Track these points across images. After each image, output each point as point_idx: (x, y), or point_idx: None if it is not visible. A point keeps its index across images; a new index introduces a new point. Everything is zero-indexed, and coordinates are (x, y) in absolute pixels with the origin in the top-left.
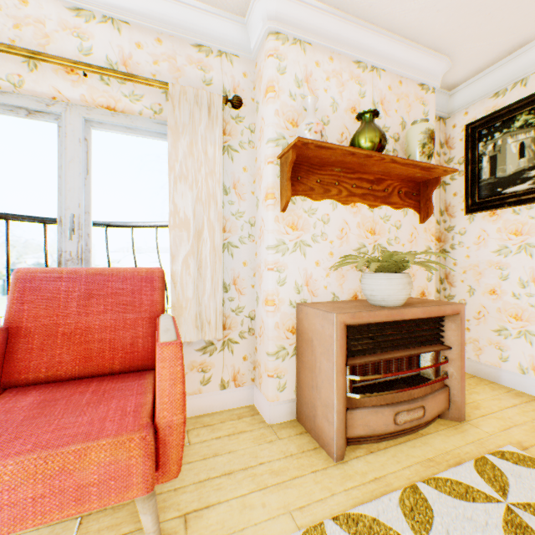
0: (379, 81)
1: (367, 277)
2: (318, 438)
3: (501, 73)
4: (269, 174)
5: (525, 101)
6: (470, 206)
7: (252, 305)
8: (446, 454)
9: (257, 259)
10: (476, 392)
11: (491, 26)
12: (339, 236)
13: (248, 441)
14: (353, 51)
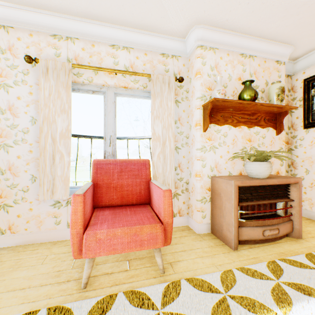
0: (253, 62)
1: (248, 164)
2: (224, 240)
3: None
4: (198, 114)
5: None
6: (306, 124)
7: (187, 177)
8: (290, 251)
9: (190, 154)
10: (309, 226)
11: None
12: (232, 143)
13: (189, 240)
14: (239, 49)
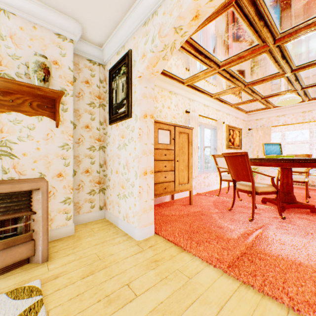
0: (8, 20)
1: None
2: None
3: (116, 40)
4: None
5: (122, 58)
6: (109, 119)
7: None
8: None
9: None
10: (93, 235)
11: (85, 3)
12: None
13: None
14: None
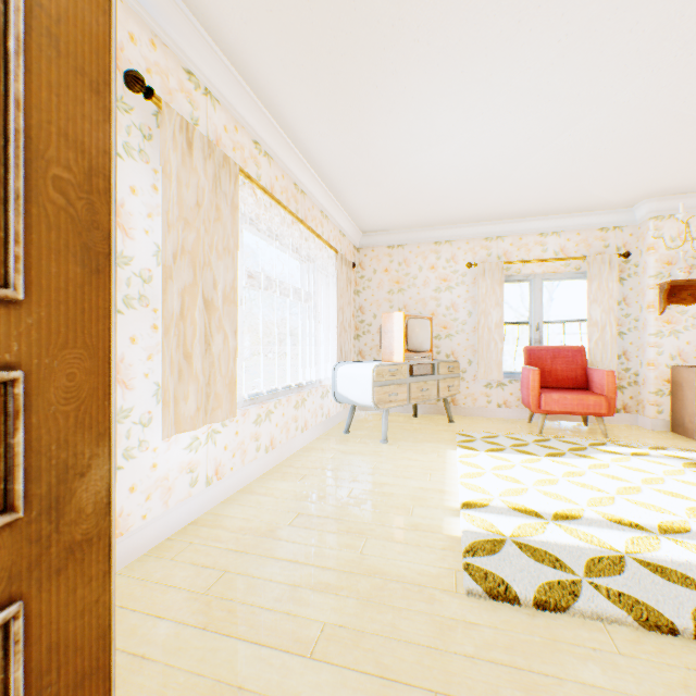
0: None
1: None
2: (685, 434)
3: None
4: (650, 295)
5: None
6: None
7: (636, 368)
8: None
9: (640, 341)
10: None
11: None
12: None
13: (637, 431)
14: None
